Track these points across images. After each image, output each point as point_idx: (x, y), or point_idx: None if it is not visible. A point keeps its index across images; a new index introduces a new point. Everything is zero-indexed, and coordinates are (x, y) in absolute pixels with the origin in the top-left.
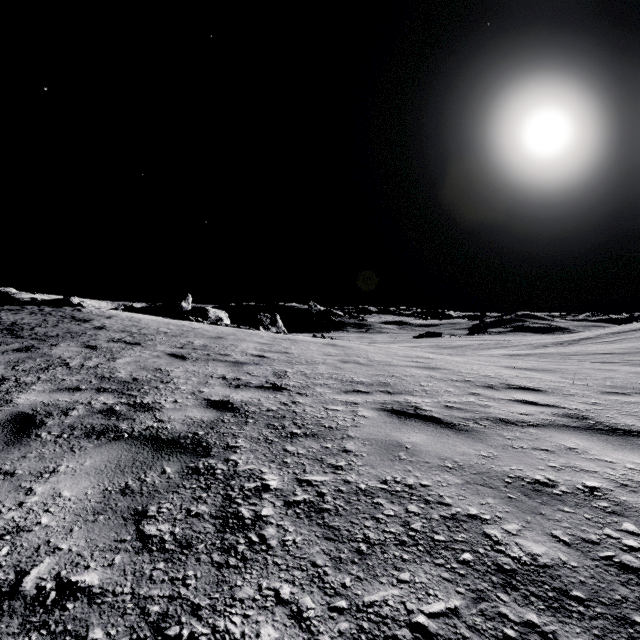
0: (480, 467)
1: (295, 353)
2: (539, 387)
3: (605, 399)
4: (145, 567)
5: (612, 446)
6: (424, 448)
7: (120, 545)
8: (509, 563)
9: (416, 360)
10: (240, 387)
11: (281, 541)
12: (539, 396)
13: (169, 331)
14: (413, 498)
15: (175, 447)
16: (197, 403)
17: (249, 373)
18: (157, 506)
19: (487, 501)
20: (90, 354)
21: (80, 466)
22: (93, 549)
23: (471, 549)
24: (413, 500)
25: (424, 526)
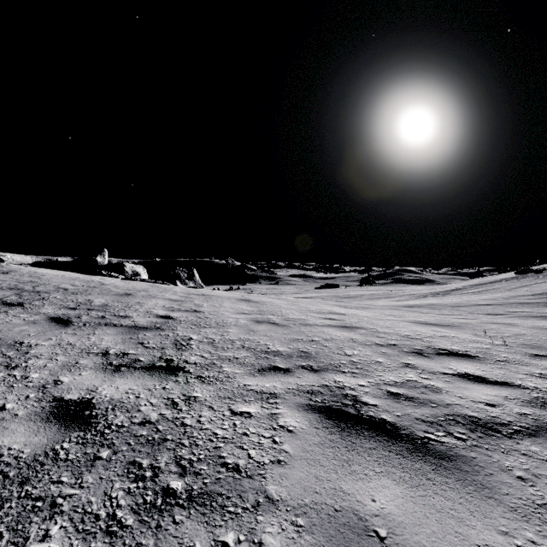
0: None
1: (206, 311)
2: (467, 351)
3: (545, 367)
4: None
5: None
6: (412, 538)
7: None
8: None
9: (330, 317)
10: (121, 370)
11: None
12: (477, 365)
13: (71, 288)
14: None
15: None
16: (35, 410)
17: (143, 343)
18: None
19: None
20: None
21: None
22: None
23: None
24: None
25: None
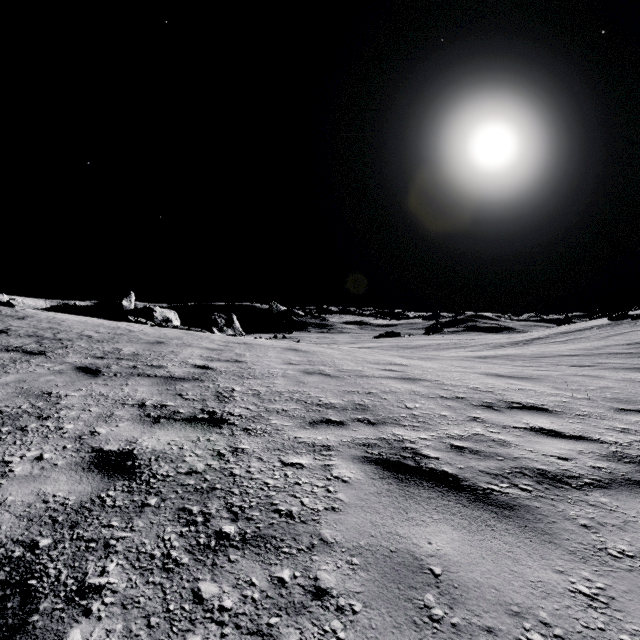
0: None
1: (249, 362)
2: (544, 405)
3: (629, 421)
4: None
5: None
6: (467, 575)
7: None
8: None
9: (389, 368)
10: (160, 421)
11: None
12: (553, 420)
13: (96, 335)
14: None
15: None
16: (75, 460)
17: (181, 395)
18: None
19: None
20: None
21: None
22: None
23: None
24: None
25: None
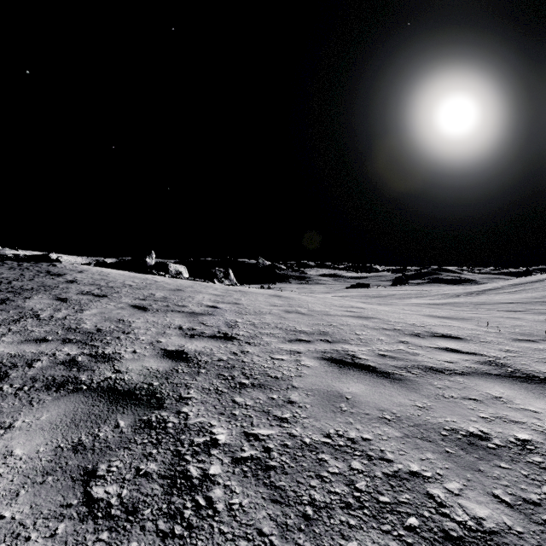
0: (417, 419)
1: (245, 304)
2: (459, 335)
3: (517, 346)
4: (88, 538)
5: (533, 394)
6: (363, 399)
7: (65, 511)
8: (455, 529)
9: (350, 310)
10: (194, 337)
11: (228, 504)
12: (460, 344)
13: (134, 284)
14: (356, 453)
15: (130, 399)
16: (154, 353)
17: (203, 323)
18: (107, 464)
19: (427, 456)
20: (60, 306)
21: (36, 421)
22: (37, 517)
23: (416, 512)
24: (356, 456)
25: (368, 485)
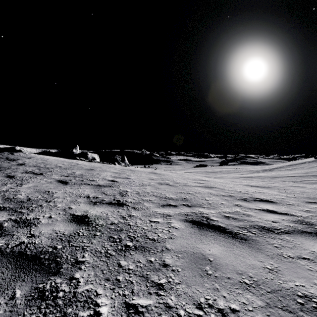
0: (271, 283)
1: (133, 178)
2: (271, 199)
3: (311, 207)
4: None
5: None
6: (223, 261)
7: None
8: None
9: (199, 182)
10: (96, 204)
11: None
12: (274, 206)
13: (63, 166)
14: None
15: (34, 264)
16: (64, 218)
17: (104, 193)
18: None
19: None
20: (7, 181)
21: None
22: None
23: None
24: None
25: None
